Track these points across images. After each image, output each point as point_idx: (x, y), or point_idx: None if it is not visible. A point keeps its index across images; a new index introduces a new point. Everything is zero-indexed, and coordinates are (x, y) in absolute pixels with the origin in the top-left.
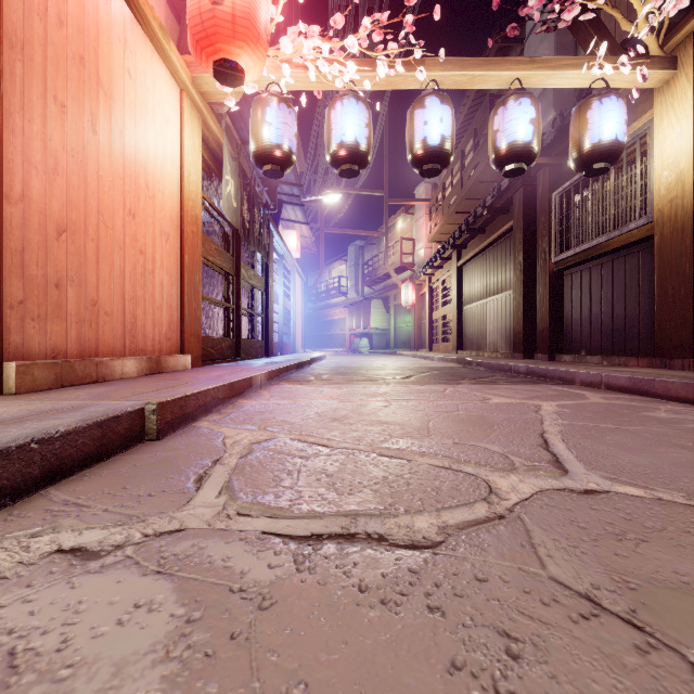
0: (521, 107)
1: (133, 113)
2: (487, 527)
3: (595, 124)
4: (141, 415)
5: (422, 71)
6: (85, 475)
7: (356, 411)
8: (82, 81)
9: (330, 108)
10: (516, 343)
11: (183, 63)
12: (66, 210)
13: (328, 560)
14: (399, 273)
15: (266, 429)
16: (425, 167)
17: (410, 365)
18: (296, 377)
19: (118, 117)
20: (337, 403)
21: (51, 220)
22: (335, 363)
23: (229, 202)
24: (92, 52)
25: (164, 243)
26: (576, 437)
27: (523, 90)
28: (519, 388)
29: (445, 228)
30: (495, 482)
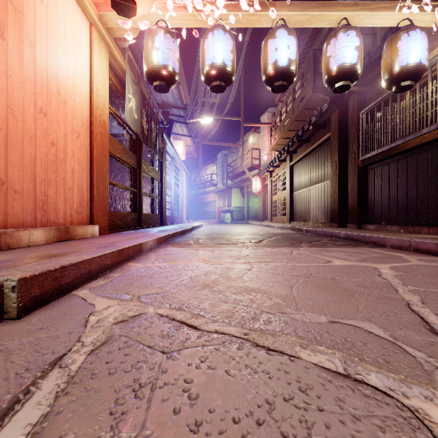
0: (348, 38)
1: (45, 31)
2: None
3: (404, 51)
4: None
5: (273, 10)
6: None
7: (224, 275)
8: None
9: (203, 38)
10: (333, 216)
11: (91, 1)
12: None
13: None
14: (250, 171)
15: (138, 300)
16: (276, 84)
17: (260, 232)
18: (180, 241)
19: (29, 31)
20: (209, 266)
21: None
22: (209, 230)
23: (131, 114)
24: None
25: (75, 139)
26: None
27: (349, 26)
28: (348, 251)
29: (281, 141)
30: (428, 415)
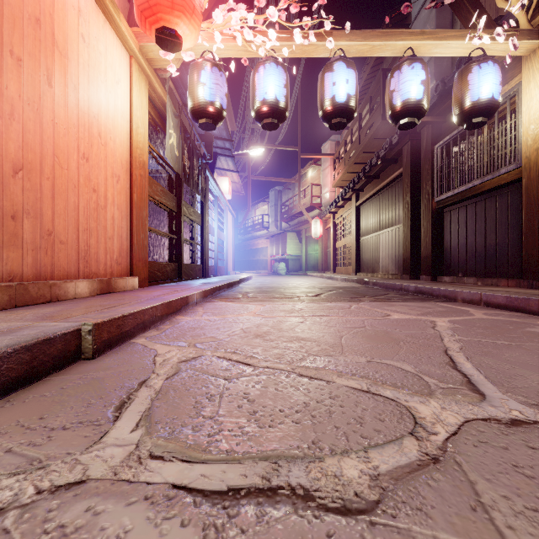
0: (413, 71)
1: (87, 72)
2: (424, 476)
3: (475, 85)
4: (77, 336)
5: (331, 40)
6: (8, 401)
7: (276, 327)
8: (38, 40)
9: (254, 72)
10: (404, 266)
11: (132, 33)
12: (22, 152)
13: (244, 535)
14: (309, 212)
15: (195, 346)
16: (333, 121)
17: (319, 285)
18: (227, 295)
19: (73, 74)
20: (260, 319)
21: (7, 159)
22: (259, 283)
23: (172, 151)
24: (48, 16)
25: (115, 183)
26: (477, 354)
27: (415, 57)
28: (412, 305)
29: (346, 176)
30: (416, 409)
